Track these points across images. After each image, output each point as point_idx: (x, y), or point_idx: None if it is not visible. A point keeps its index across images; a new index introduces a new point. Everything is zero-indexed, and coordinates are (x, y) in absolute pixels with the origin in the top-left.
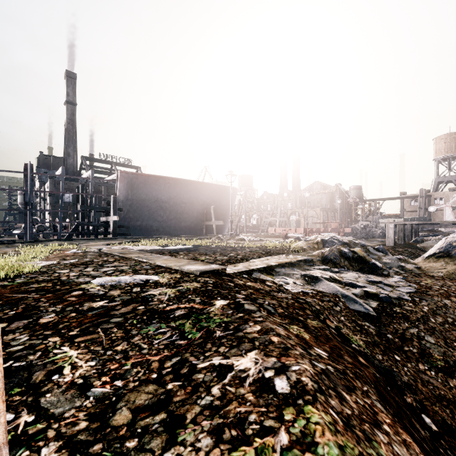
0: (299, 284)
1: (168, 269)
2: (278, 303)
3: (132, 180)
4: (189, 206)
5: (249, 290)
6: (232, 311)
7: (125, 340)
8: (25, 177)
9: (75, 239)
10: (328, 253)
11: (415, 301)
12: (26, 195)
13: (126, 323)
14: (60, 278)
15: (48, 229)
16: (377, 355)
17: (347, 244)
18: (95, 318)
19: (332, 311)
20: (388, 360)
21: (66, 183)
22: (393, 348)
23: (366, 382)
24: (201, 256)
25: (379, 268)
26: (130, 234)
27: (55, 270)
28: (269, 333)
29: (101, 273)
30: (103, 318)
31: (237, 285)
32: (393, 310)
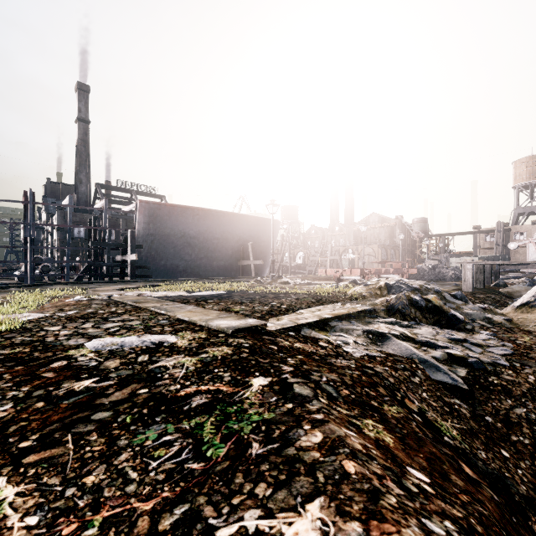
0: (362, 344)
1: (191, 325)
2: (339, 378)
3: (154, 211)
4: (223, 242)
5: (297, 356)
6: (276, 397)
7: (105, 460)
8: (25, 207)
9: (85, 282)
10: (394, 301)
11: (516, 367)
12: (26, 229)
13: (114, 422)
14: (44, 340)
15: (56, 270)
16: (479, 451)
17: (417, 289)
18: (70, 413)
19: (410, 385)
20: (495, 460)
21: (77, 215)
22: (497, 438)
23: (499, 534)
24: (236, 306)
25: (460, 321)
26: (152, 275)
27: (43, 326)
28: (338, 450)
29: (102, 332)
30: (82, 413)
31: (282, 348)
32: (489, 380)
